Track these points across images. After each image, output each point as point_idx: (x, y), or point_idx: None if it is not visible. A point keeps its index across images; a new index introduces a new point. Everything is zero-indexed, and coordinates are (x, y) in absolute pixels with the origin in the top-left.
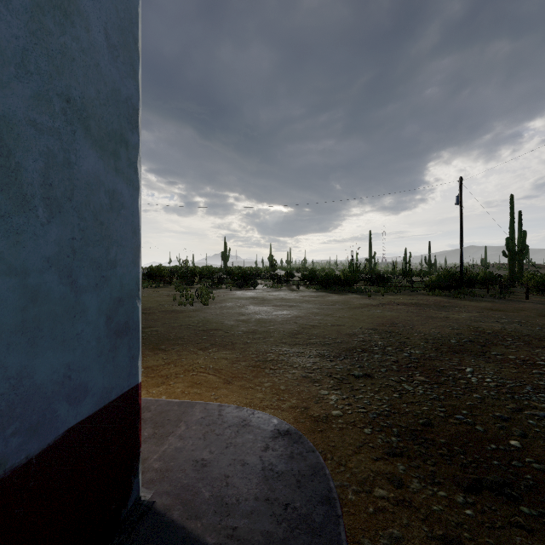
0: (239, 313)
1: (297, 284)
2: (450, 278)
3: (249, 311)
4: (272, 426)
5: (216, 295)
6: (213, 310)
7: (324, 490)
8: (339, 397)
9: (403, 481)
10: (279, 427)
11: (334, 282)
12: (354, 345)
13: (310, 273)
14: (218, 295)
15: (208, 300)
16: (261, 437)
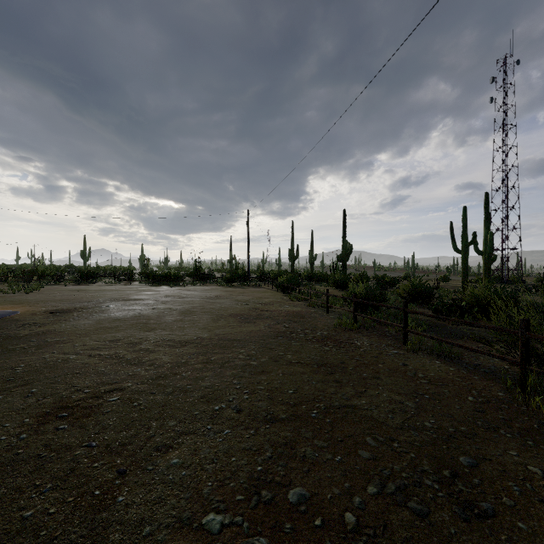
0: (48, 296)
1: (132, 281)
2: (242, 275)
3: (58, 295)
4: (11, 311)
5: (47, 288)
6: (30, 295)
7: (13, 314)
8: (46, 308)
9: (36, 313)
10: (14, 311)
11: (161, 278)
12: (87, 301)
13: (151, 272)
14: (49, 288)
15: (32, 291)
16: (5, 312)
